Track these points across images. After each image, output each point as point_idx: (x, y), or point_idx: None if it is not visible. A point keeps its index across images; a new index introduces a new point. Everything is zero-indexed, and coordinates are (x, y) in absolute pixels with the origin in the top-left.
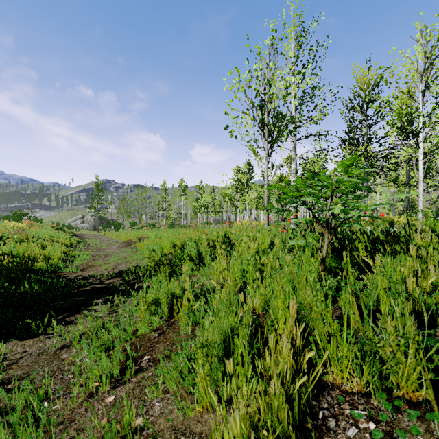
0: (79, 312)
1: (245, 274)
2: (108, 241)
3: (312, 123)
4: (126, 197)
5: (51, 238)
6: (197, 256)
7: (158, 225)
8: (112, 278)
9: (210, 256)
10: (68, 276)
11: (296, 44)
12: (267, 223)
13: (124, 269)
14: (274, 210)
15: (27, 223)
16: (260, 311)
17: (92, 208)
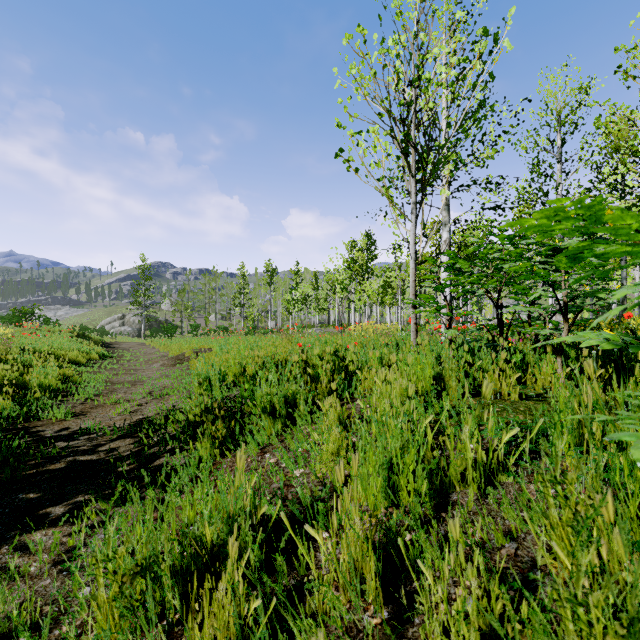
0: None
1: (396, 476)
2: (151, 355)
3: (479, 162)
4: (187, 287)
5: (57, 351)
6: (281, 402)
7: (234, 328)
8: (120, 436)
9: (307, 402)
10: (45, 429)
11: (451, 35)
12: (415, 330)
13: (146, 418)
14: (429, 307)
15: (29, 326)
16: None
17: (136, 303)
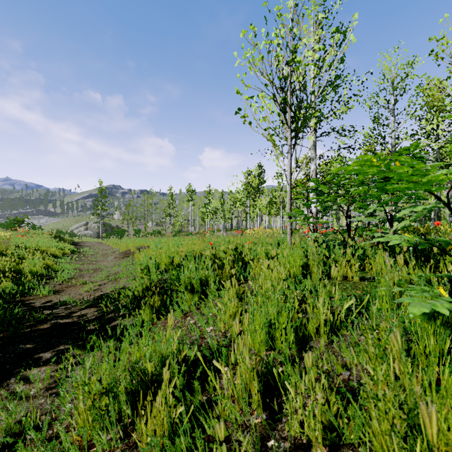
0: (4, 382)
1: (273, 330)
2: (107, 251)
3: (336, 116)
4: (132, 202)
5: (41, 248)
6: (198, 283)
7: (165, 232)
8: (87, 306)
9: (215, 282)
10: (35, 302)
11: (317, 27)
12: (290, 233)
13: (105, 294)
14: (300, 218)
15: (21, 230)
16: (319, 446)
17: (96, 214)
